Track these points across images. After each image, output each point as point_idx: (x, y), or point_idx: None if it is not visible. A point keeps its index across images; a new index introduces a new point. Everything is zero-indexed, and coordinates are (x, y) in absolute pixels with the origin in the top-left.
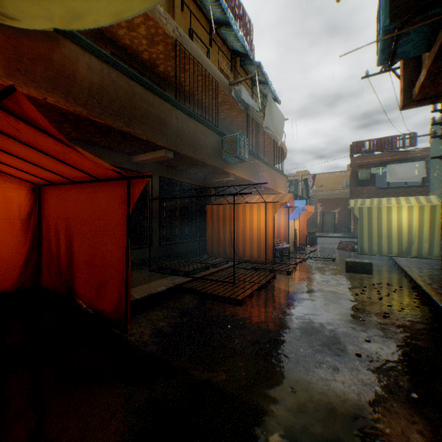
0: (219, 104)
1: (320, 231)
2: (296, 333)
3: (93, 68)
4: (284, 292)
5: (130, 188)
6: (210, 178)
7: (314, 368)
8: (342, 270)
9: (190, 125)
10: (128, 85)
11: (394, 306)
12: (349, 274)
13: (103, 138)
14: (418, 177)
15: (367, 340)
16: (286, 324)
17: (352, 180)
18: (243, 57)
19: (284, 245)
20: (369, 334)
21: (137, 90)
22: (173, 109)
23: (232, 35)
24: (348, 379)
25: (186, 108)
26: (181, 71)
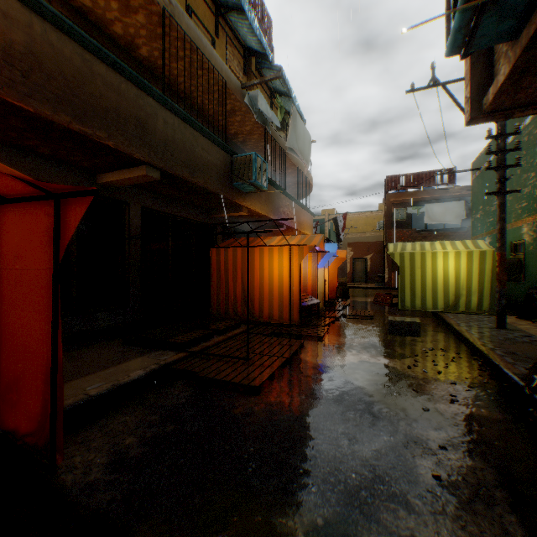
0: (228, 114)
1: (351, 280)
2: (341, 442)
3: (14, 18)
4: (317, 368)
5: (62, 215)
6: (215, 212)
7: (378, 513)
8: (385, 331)
9: (185, 134)
10: (81, 59)
11: (458, 383)
12: (394, 337)
13: (42, 141)
14: (458, 219)
15: (442, 445)
16: (325, 424)
17: (387, 221)
18: (260, 58)
19: (313, 301)
20: (441, 434)
21: (99, 70)
22: (158, 108)
23: (245, 25)
24: (433, 532)
25: (180, 109)
26: (174, 59)
